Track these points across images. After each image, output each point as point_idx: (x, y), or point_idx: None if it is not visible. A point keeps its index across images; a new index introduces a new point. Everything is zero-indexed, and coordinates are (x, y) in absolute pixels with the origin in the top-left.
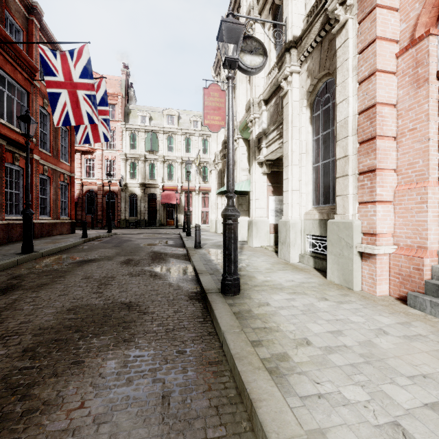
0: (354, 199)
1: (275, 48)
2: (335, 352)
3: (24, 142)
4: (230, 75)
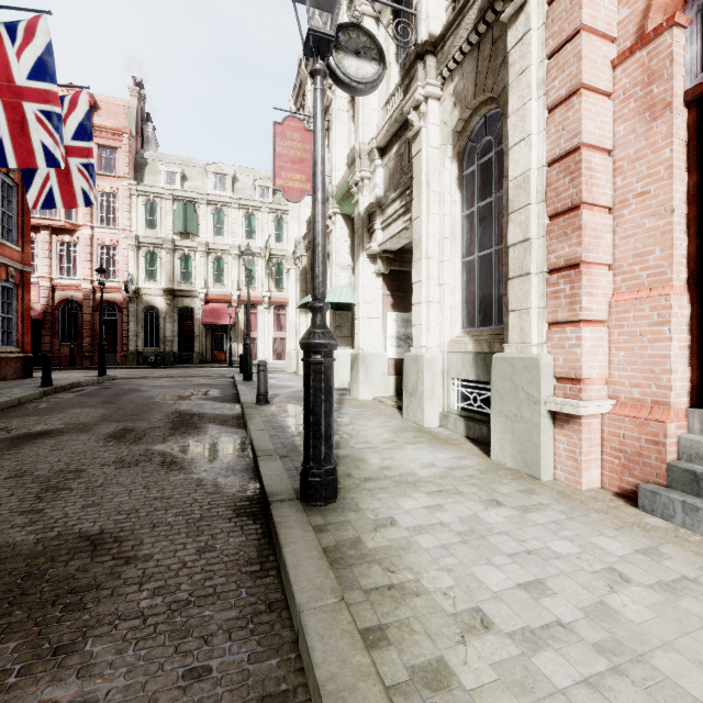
0: (541, 316)
1: (397, 60)
2: (545, 644)
3: None
4: (319, 66)
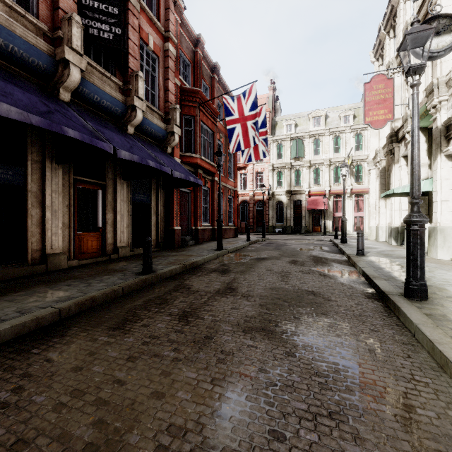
0: None
1: None
2: None
3: (211, 169)
4: (415, 82)
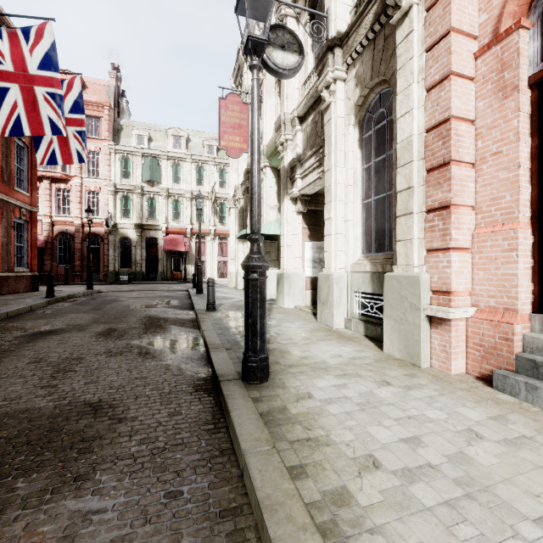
0: (421, 245)
1: (313, 50)
2: (419, 479)
3: None
4: (255, 62)
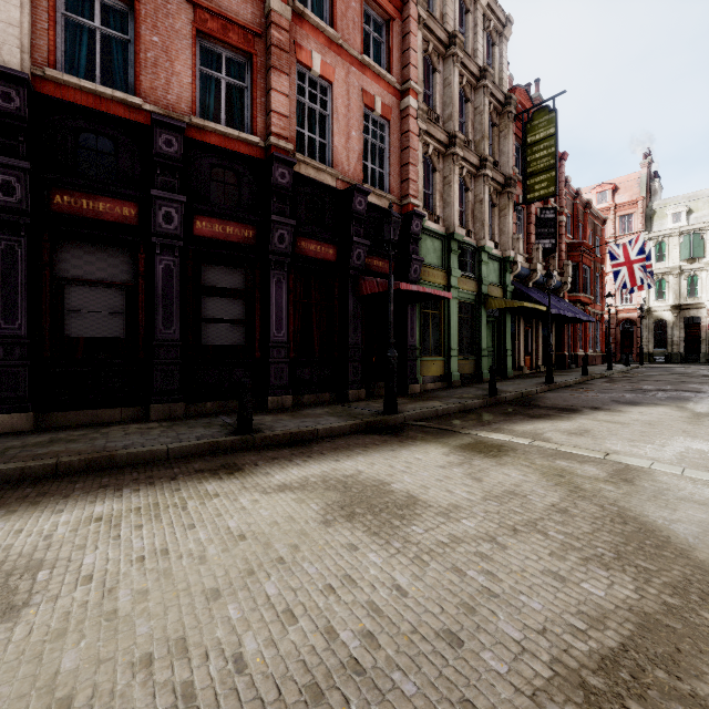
0: None
1: None
2: None
3: (588, 302)
4: None
